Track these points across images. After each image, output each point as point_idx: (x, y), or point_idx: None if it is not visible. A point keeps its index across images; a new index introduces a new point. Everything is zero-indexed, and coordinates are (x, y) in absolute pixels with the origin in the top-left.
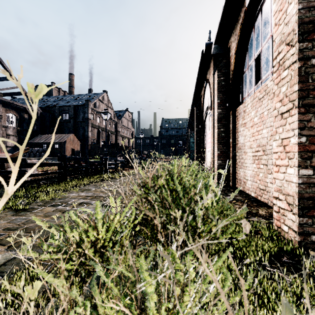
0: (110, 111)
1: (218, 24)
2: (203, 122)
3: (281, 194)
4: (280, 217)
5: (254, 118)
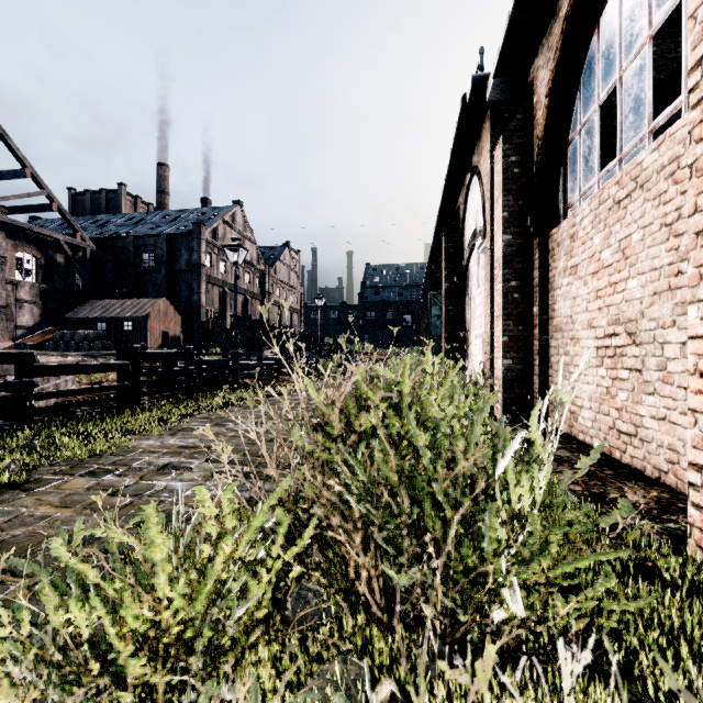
0: (250, 247)
1: (506, 23)
2: (463, 270)
3: None
4: None
5: (601, 251)
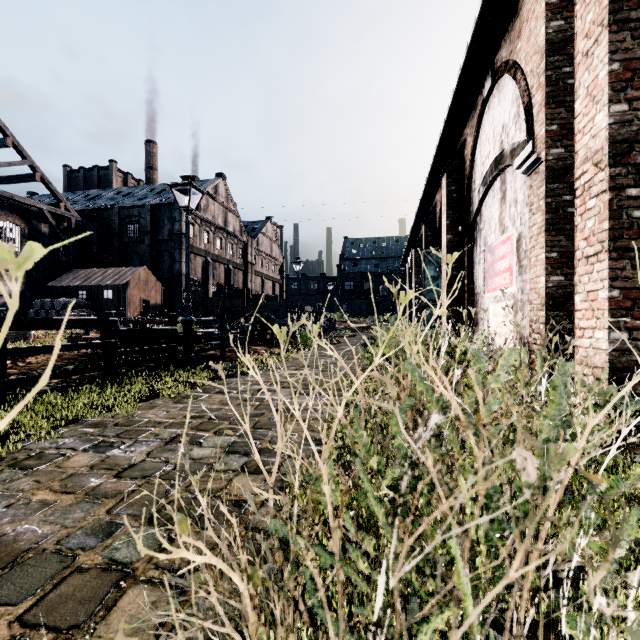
0: (233, 219)
1: None
2: (472, 216)
3: None
4: None
5: None
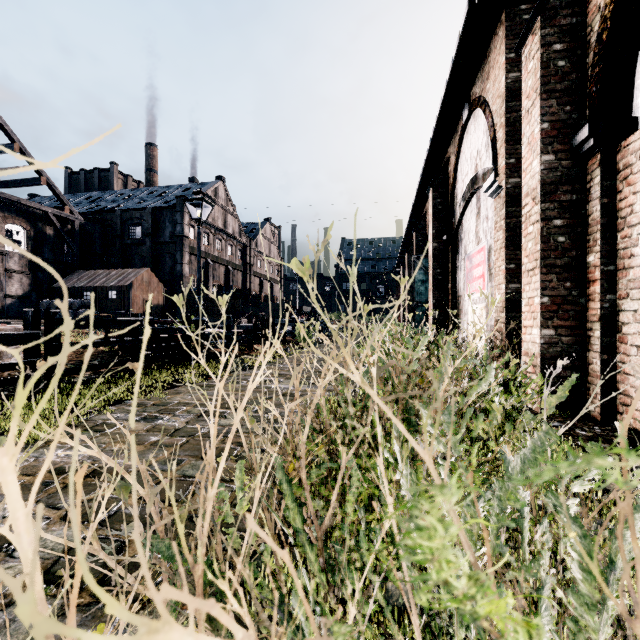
0: (232, 221)
1: None
2: (454, 227)
3: None
4: None
5: None
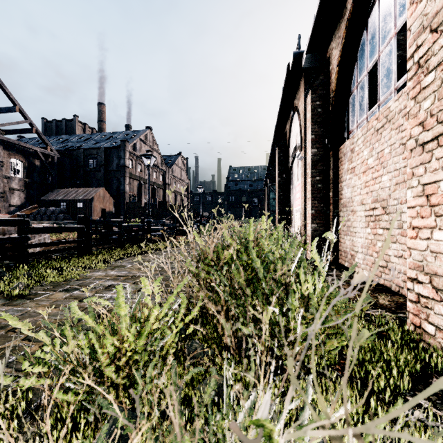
0: (157, 156)
1: (313, 22)
2: (289, 170)
3: (421, 273)
4: (420, 311)
5: (367, 159)
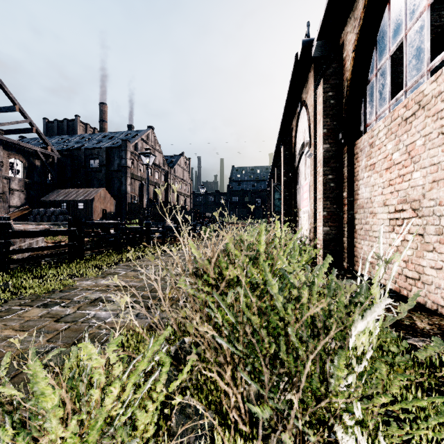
0: (159, 156)
1: (326, 2)
2: (295, 169)
3: None
4: None
5: (392, 154)
